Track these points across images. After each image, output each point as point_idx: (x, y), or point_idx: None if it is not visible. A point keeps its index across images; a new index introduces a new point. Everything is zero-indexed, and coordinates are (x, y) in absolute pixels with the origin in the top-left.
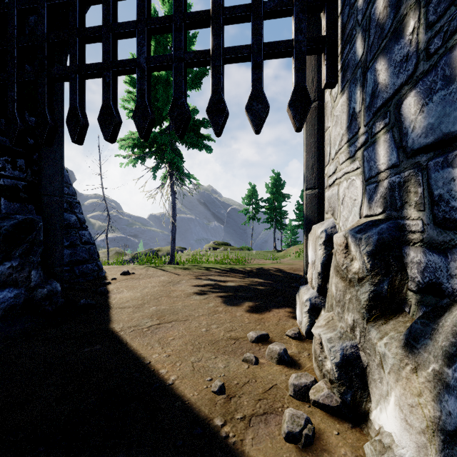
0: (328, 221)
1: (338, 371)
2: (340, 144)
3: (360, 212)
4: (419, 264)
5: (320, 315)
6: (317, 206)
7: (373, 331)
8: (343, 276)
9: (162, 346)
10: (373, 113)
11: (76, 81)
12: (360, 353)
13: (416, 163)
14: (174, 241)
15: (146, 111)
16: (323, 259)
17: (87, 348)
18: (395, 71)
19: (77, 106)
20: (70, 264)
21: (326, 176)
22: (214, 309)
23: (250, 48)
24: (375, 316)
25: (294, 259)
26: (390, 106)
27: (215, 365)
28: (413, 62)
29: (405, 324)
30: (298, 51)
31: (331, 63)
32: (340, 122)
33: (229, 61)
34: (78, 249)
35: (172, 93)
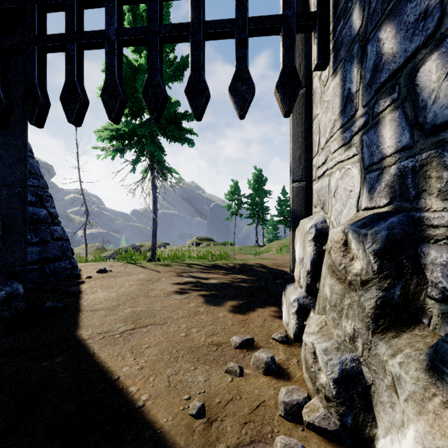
0: (318, 215)
1: (336, 388)
2: (332, 131)
3: (358, 204)
4: (445, 266)
5: (309, 317)
6: (304, 199)
7: (382, 346)
8: (340, 277)
9: (134, 356)
10: (376, 90)
11: (35, 54)
12: (362, 368)
13: (440, 141)
14: (155, 237)
15: (116, 90)
16: (313, 257)
17: (46, 362)
18: (408, 35)
19: (35, 83)
20: (39, 262)
21: (315, 168)
22: (195, 310)
23: (234, 23)
24: (384, 327)
25: (276, 254)
26: (399, 77)
27: (194, 378)
28: (436, 17)
29: (424, 339)
30: (286, 28)
31: (323, 42)
32: (332, 107)
33: (211, 37)
34: (48, 246)
35: None
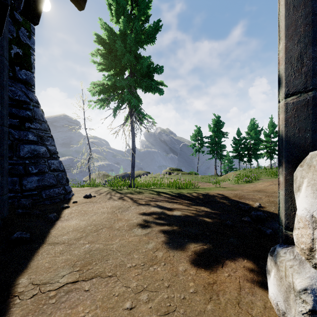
0: None
1: None
2: None
3: None
4: None
5: None
6: (311, 119)
7: None
8: None
9: None
10: None
11: None
12: None
13: None
14: (133, 168)
15: None
16: None
17: None
18: None
19: None
20: (38, 189)
21: None
22: (152, 255)
23: None
24: None
25: (233, 183)
26: None
27: None
28: None
29: None
30: None
31: None
32: None
33: None
34: (46, 176)
35: (128, 42)
